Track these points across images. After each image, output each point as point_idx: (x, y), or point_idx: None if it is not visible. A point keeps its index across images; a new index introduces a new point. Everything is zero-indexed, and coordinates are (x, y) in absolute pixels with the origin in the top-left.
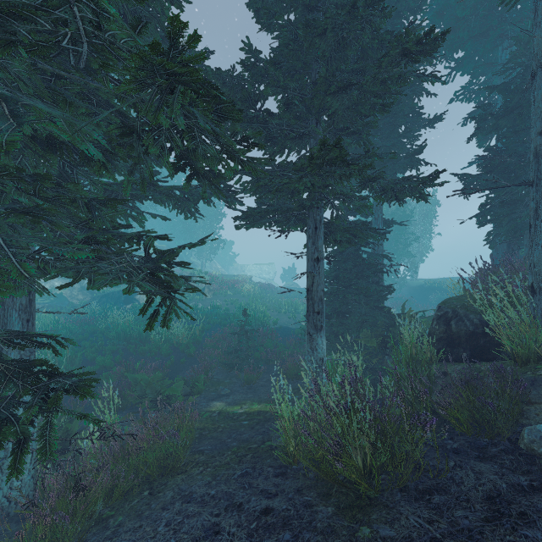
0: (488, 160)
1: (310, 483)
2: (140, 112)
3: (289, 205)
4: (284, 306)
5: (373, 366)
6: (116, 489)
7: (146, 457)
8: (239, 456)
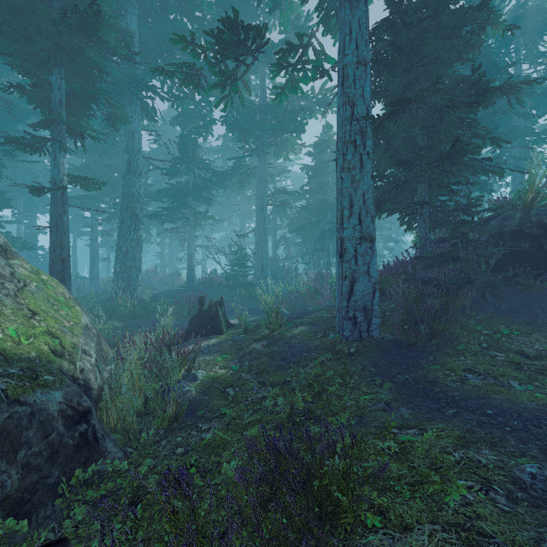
0: None
1: None
2: None
3: None
4: None
5: None
6: None
7: None
8: None
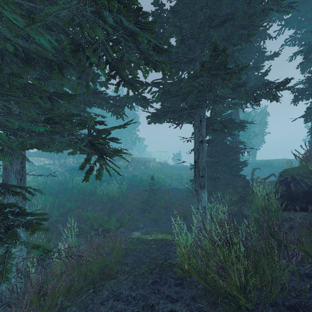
0: (310, 80)
1: (201, 293)
2: (83, 29)
3: (182, 106)
4: (175, 176)
5: (234, 212)
6: (72, 287)
7: (91, 267)
8: (150, 269)
